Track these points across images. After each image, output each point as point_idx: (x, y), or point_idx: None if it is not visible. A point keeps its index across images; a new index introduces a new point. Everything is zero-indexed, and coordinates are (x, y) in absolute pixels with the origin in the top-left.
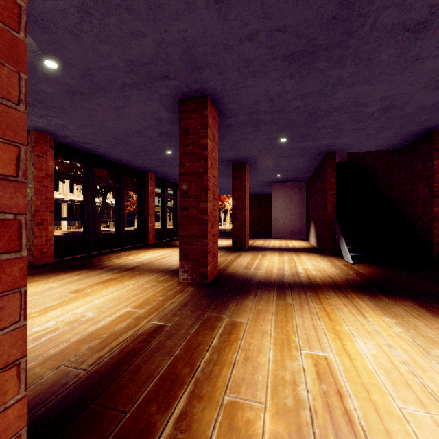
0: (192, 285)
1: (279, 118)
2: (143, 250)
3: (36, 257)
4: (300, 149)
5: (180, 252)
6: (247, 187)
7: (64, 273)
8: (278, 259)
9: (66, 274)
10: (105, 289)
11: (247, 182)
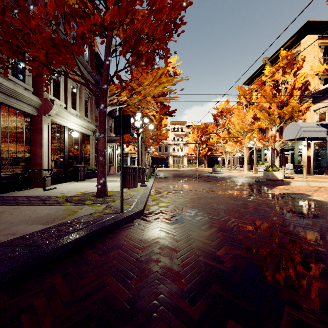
0: None
1: None
2: None
3: None
4: None
5: None
6: None
7: None
8: None
9: None
10: None
11: None
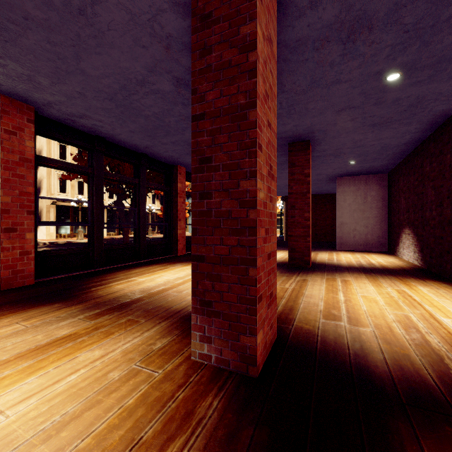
0: (219, 380)
1: (412, 0)
2: (165, 266)
3: (4, 278)
4: (412, 104)
5: (193, 294)
6: (310, 177)
7: (13, 311)
8: (379, 293)
9: (13, 316)
10: (17, 383)
11: (310, 170)
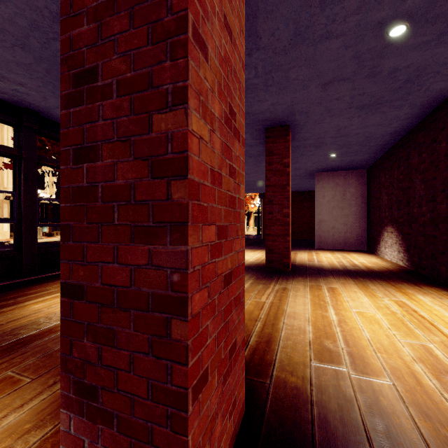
0: None
1: None
2: None
3: None
4: (409, 79)
5: (63, 368)
6: (290, 168)
7: None
8: (377, 308)
9: None
10: None
11: (290, 160)
